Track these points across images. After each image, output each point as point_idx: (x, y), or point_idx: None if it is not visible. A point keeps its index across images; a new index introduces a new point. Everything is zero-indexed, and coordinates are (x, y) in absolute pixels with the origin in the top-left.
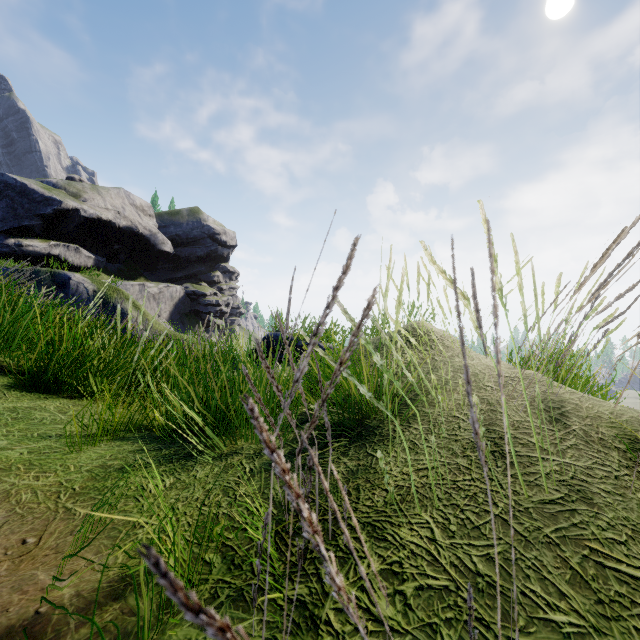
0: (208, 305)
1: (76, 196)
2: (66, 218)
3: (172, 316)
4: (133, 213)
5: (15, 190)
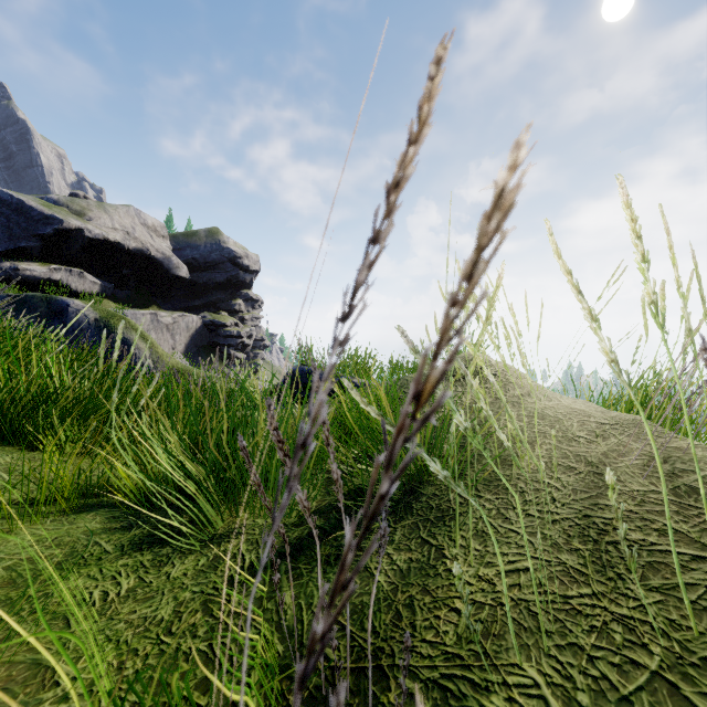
0: (228, 337)
1: (80, 214)
2: (68, 239)
3: (188, 349)
4: (144, 234)
5: (11, 207)
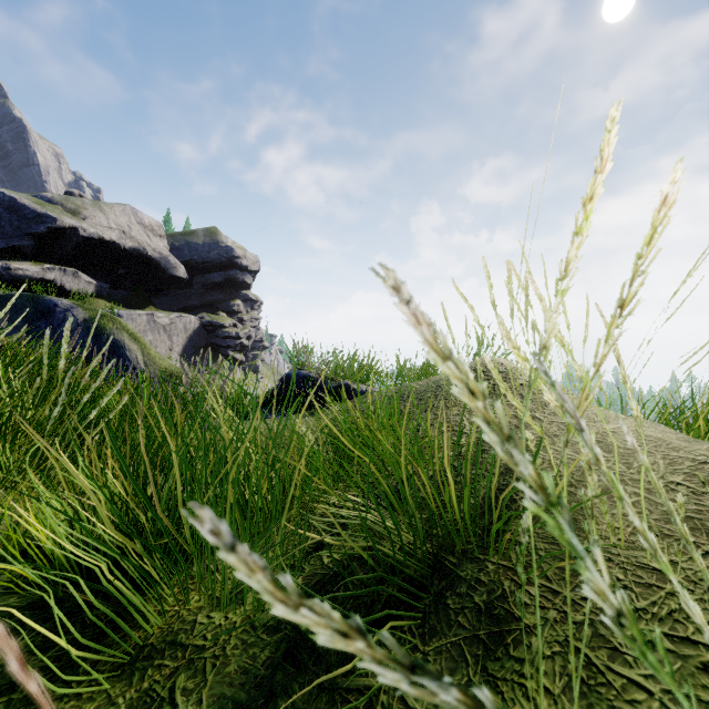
0: (227, 338)
1: (74, 213)
2: (62, 238)
3: (186, 350)
4: (141, 233)
5: (3, 205)
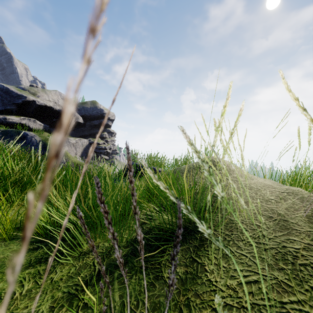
0: (100, 149)
1: (34, 94)
2: (29, 105)
3: (82, 154)
4: (63, 103)
5: (3, 91)
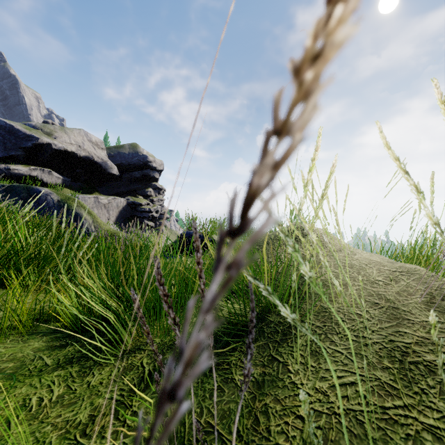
0: (143, 212)
1: (49, 134)
2: (42, 150)
3: (118, 219)
4: (90, 147)
5: (5, 130)
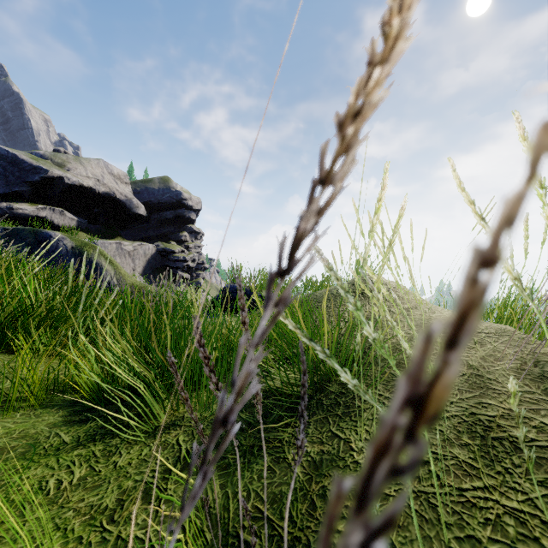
0: (176, 261)
1: (61, 166)
2: (52, 185)
3: (145, 270)
4: (111, 181)
5: (7, 160)
